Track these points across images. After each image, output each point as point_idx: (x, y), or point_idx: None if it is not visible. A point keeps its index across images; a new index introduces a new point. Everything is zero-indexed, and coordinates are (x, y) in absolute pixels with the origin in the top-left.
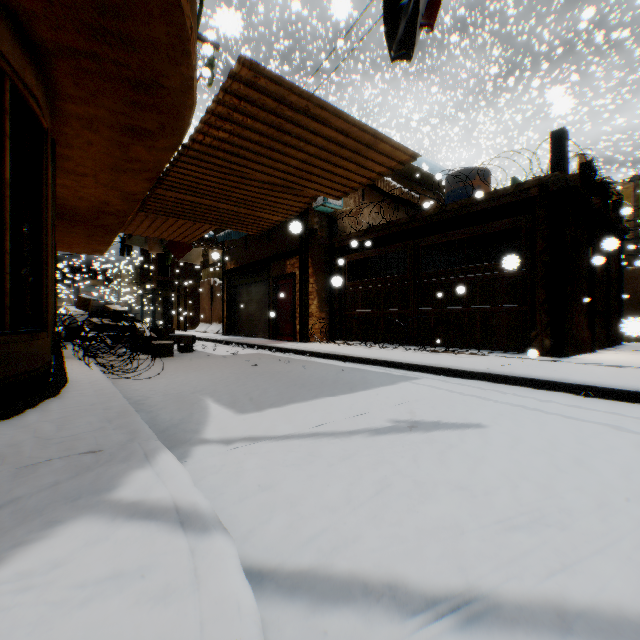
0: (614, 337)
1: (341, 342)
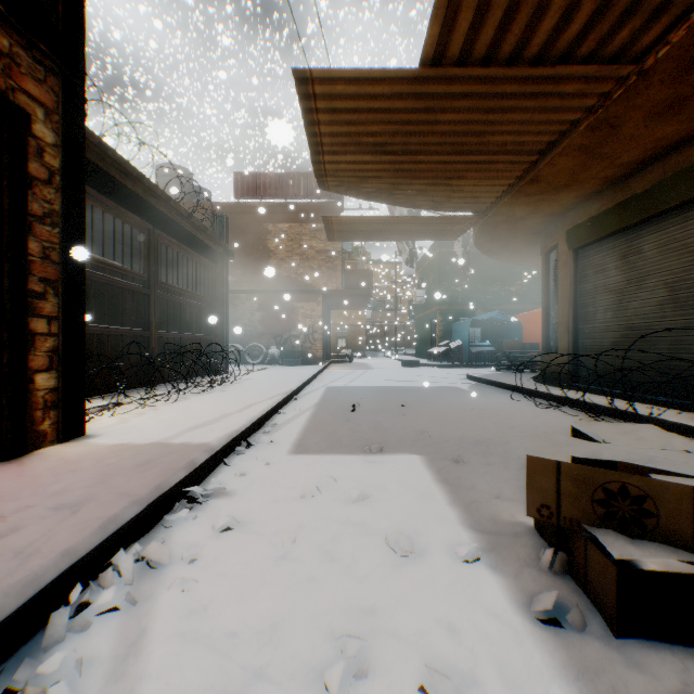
0: None
1: (102, 407)
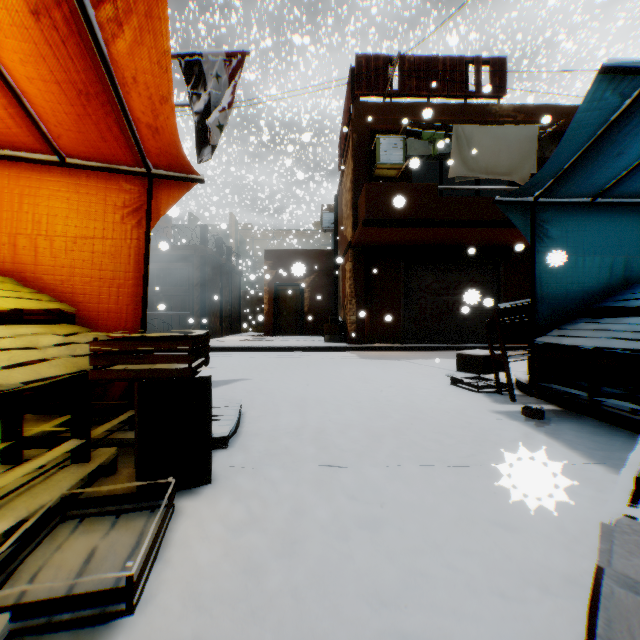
0: (237, 329)
1: None
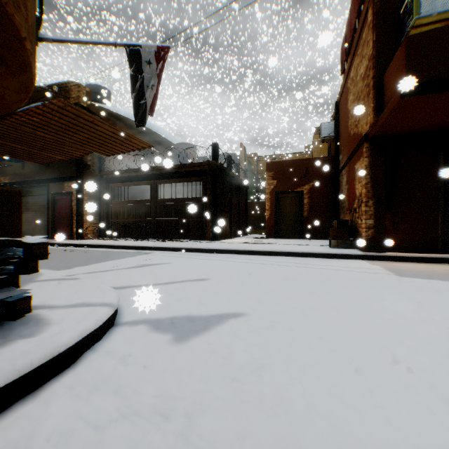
0: (244, 232)
1: (109, 238)
